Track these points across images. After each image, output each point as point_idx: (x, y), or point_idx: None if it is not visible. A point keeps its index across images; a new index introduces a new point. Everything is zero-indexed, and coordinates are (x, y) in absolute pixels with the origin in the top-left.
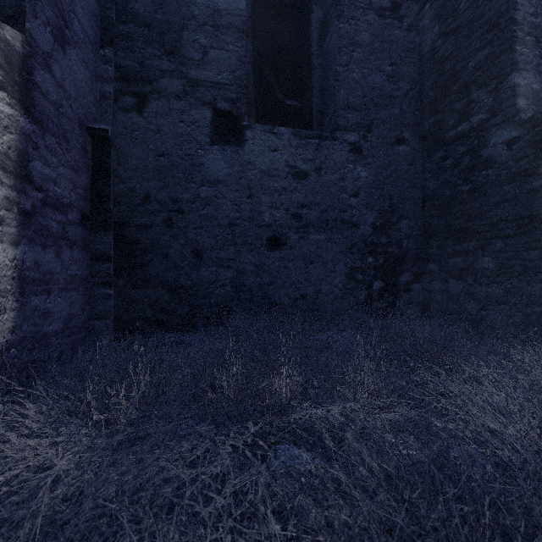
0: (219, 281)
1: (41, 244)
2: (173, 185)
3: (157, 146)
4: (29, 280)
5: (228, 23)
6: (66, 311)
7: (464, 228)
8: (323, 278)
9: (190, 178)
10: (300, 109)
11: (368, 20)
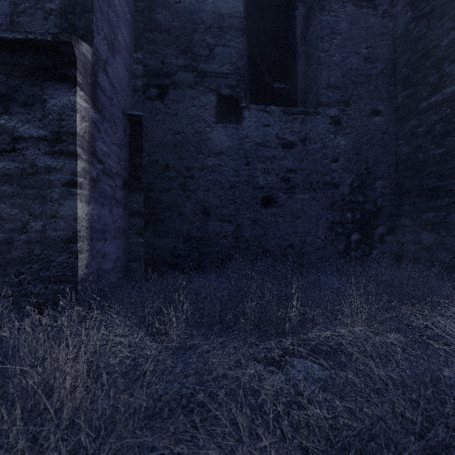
0: (222, 233)
1: (102, 203)
2: (186, 157)
3: (174, 126)
4: (95, 230)
5: (229, 24)
6: (115, 254)
7: (437, 186)
8: (308, 231)
9: (199, 150)
10: (286, 90)
11: (347, 11)
